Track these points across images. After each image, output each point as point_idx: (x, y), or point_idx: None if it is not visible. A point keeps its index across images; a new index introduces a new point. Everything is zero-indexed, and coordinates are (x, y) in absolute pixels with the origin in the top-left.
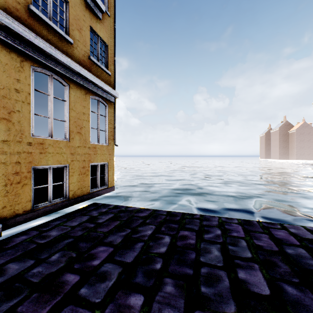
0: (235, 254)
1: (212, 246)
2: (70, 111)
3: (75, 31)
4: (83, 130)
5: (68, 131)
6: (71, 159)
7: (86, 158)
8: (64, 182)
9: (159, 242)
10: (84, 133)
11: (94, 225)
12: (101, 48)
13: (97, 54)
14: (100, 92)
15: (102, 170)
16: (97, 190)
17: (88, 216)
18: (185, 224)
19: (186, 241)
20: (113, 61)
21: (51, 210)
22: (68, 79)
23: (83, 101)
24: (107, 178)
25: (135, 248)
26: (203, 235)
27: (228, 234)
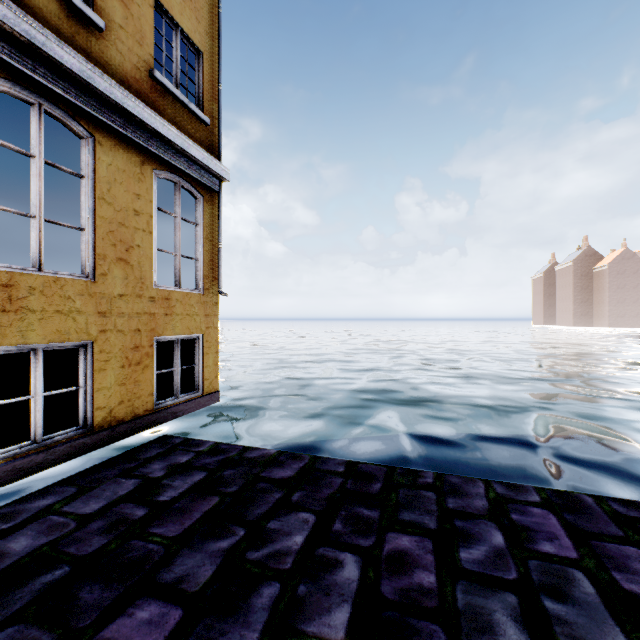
0: (575, 638)
1: (492, 599)
2: (96, 204)
3: (110, 0)
4: (136, 254)
5: (90, 256)
6: (100, 327)
7: (144, 325)
8: (79, 388)
9: (326, 582)
10: (137, 261)
11: (146, 511)
12: (186, 57)
13: (175, 69)
14: (181, 163)
15: (190, 354)
16: (174, 402)
17: (136, 481)
18: (397, 509)
19: (407, 577)
20: (215, 93)
21: (37, 464)
22: (91, 120)
23: (136, 181)
24: (202, 372)
25: (252, 609)
26: (457, 553)
27: (528, 545)
